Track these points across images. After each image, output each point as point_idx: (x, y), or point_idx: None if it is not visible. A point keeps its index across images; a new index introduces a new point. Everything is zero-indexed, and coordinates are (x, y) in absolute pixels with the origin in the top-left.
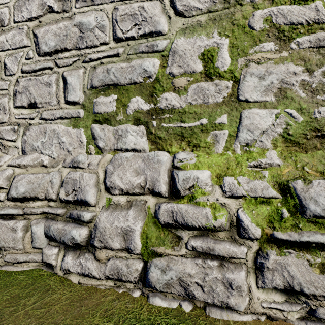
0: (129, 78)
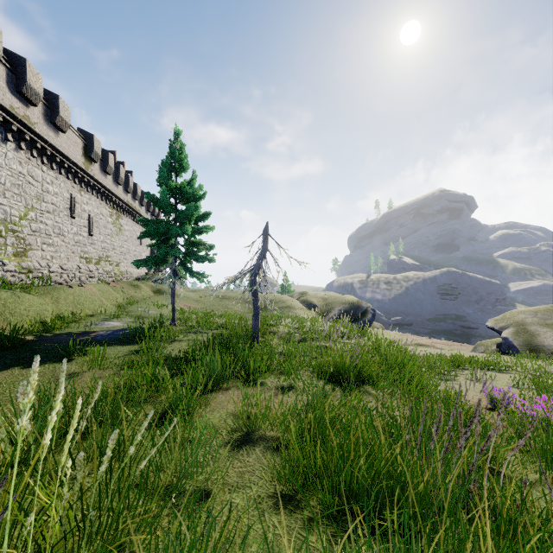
0: None
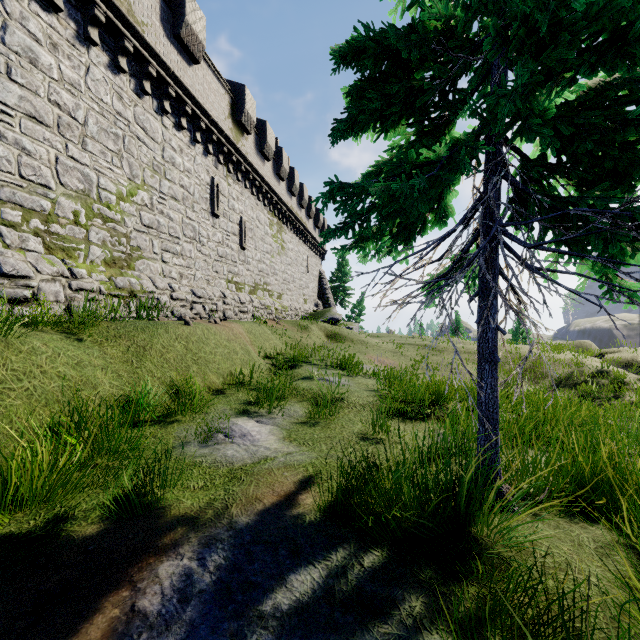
0: (31, 206)
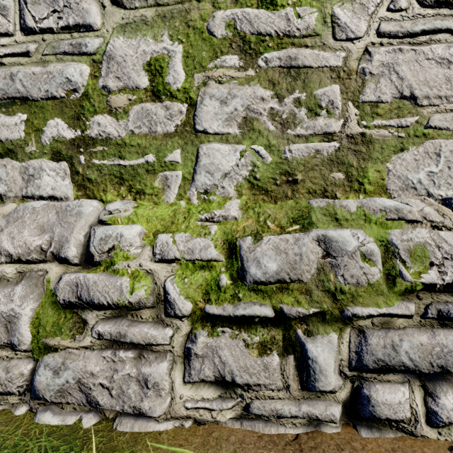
0: (45, 90)
